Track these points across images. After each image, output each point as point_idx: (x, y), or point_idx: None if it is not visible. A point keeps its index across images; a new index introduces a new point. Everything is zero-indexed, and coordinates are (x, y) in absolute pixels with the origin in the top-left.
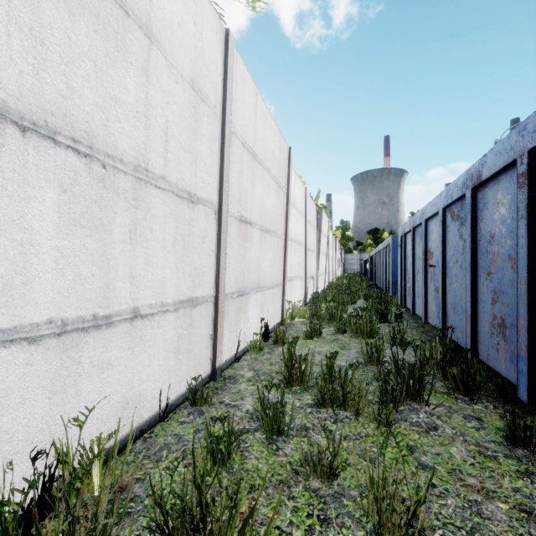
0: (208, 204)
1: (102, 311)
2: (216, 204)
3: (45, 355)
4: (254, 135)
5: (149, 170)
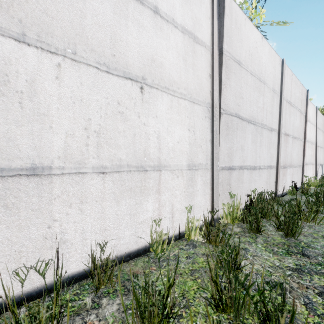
0: (275, 130)
1: (255, 165)
2: (277, 130)
3: (248, 173)
4: (290, 94)
5: (263, 123)
